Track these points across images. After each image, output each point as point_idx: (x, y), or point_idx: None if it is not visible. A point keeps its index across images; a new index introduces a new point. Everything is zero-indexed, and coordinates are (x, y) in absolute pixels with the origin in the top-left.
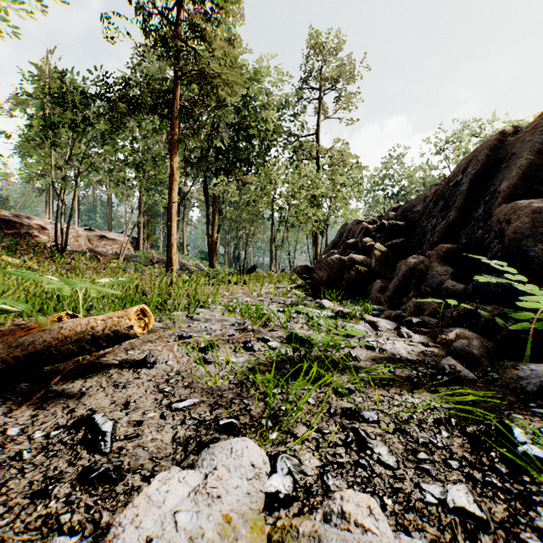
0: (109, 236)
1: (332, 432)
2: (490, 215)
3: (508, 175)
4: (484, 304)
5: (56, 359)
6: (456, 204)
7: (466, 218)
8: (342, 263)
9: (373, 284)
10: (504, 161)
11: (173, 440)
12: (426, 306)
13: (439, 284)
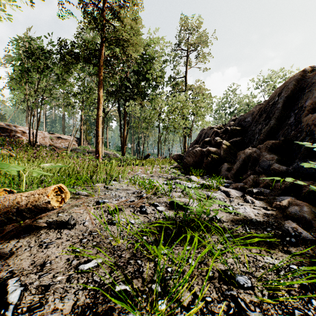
0: (63, 137)
1: (214, 300)
2: (299, 121)
3: (311, 96)
4: (301, 179)
5: None
6: (275, 116)
7: (281, 124)
8: (202, 153)
9: (222, 166)
10: (306, 88)
11: (72, 310)
12: (260, 181)
13: (268, 166)
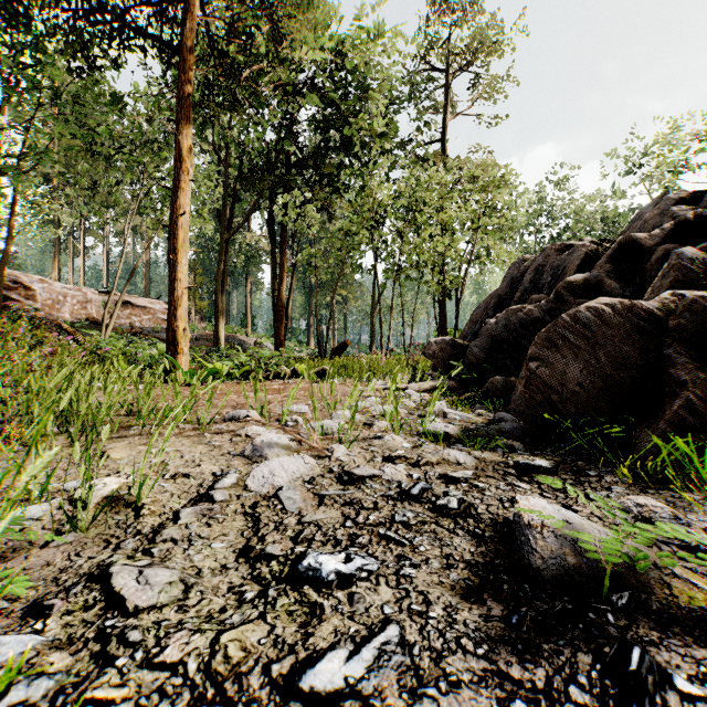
0: (137, 302)
1: None
2: None
3: None
4: None
5: None
6: None
7: None
8: (637, 323)
9: None
10: None
11: None
12: None
13: None
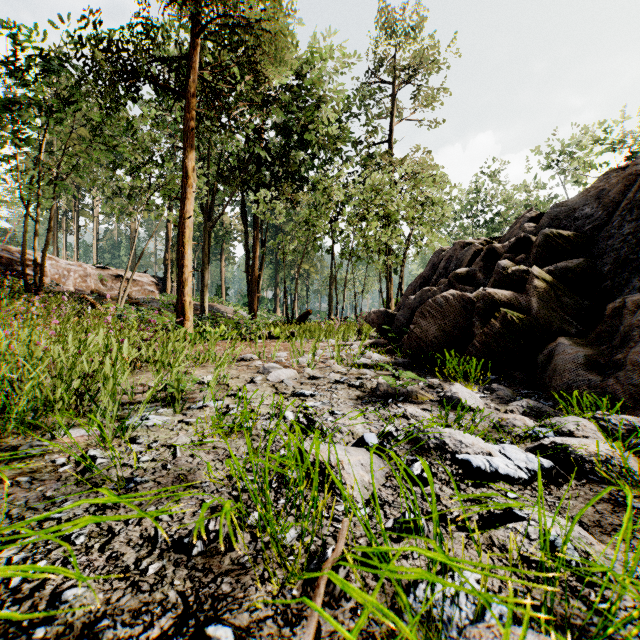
0: (128, 276)
1: None
2: None
3: None
4: None
5: None
6: None
7: None
8: (465, 305)
9: (552, 348)
10: None
11: None
12: None
13: None
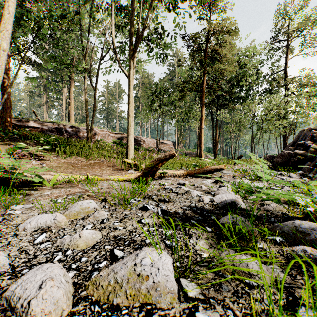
0: (165, 142)
1: None
2: None
3: None
4: None
5: (209, 173)
6: None
7: None
8: (290, 154)
9: (305, 164)
10: None
11: None
12: None
13: None
